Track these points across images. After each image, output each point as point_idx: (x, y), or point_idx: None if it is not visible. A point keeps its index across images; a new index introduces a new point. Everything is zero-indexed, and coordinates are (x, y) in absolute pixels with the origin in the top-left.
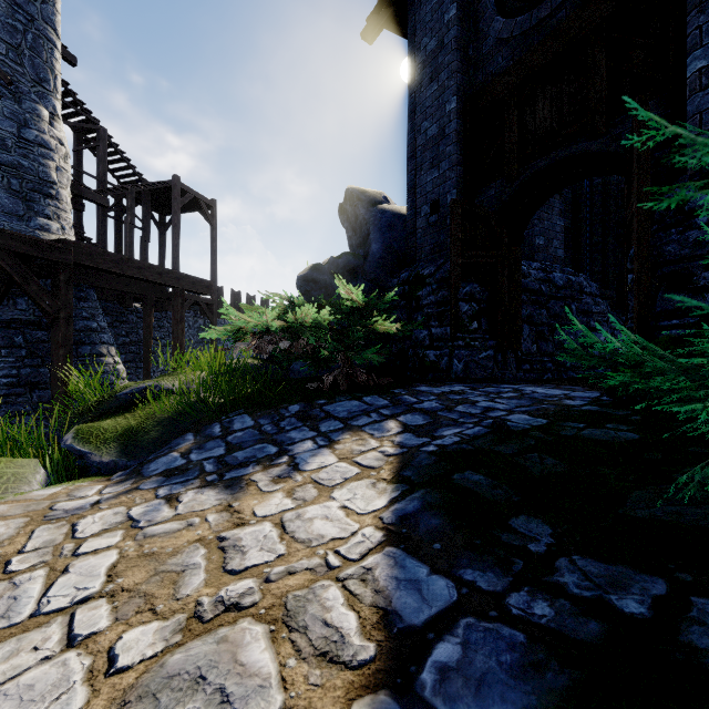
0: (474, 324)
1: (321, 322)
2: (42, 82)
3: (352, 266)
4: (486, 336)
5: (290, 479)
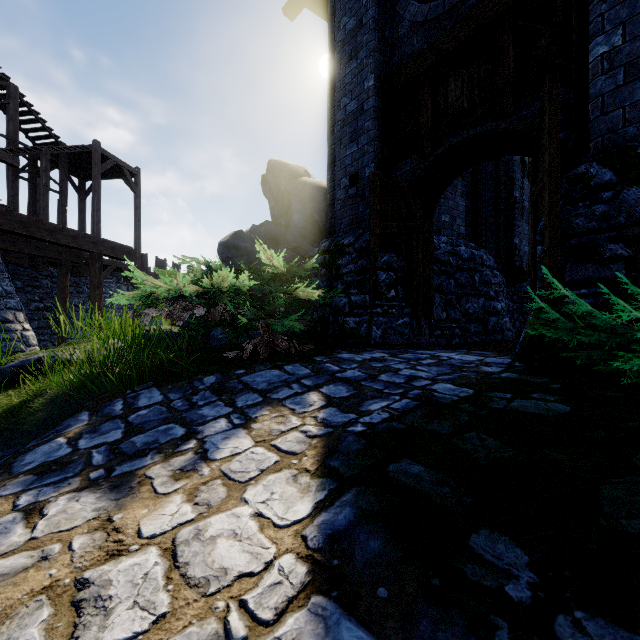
0: (392, 292)
1: (240, 288)
2: None
3: (274, 234)
4: (403, 303)
5: (195, 472)
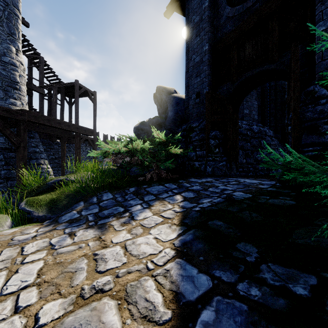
0: (216, 149)
1: (145, 149)
2: (12, 34)
3: (160, 122)
4: (222, 155)
5: (130, 224)
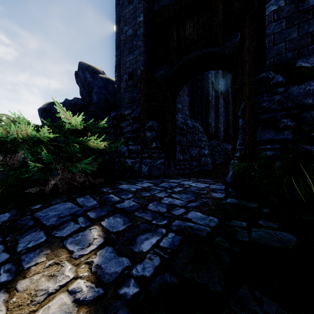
0: (154, 144)
1: (41, 139)
2: None
3: (81, 106)
4: (160, 151)
5: None
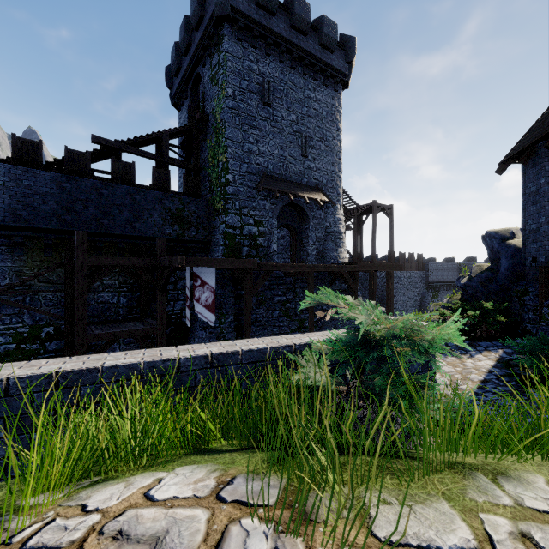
0: None
1: (475, 315)
2: (338, 195)
3: (489, 277)
4: None
5: (471, 358)
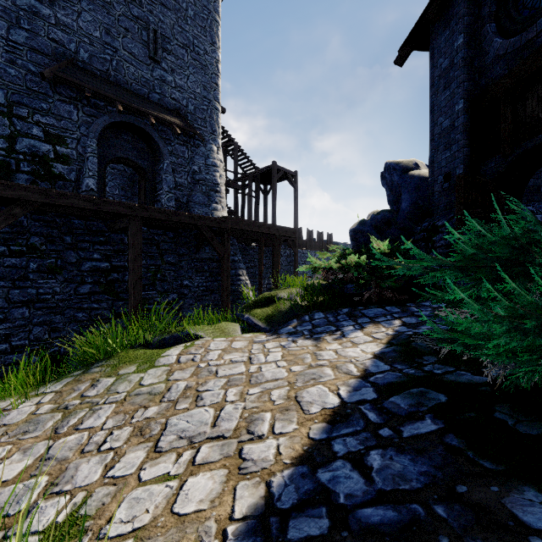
0: None
1: (361, 263)
2: (214, 132)
3: (387, 219)
4: None
5: (341, 339)
